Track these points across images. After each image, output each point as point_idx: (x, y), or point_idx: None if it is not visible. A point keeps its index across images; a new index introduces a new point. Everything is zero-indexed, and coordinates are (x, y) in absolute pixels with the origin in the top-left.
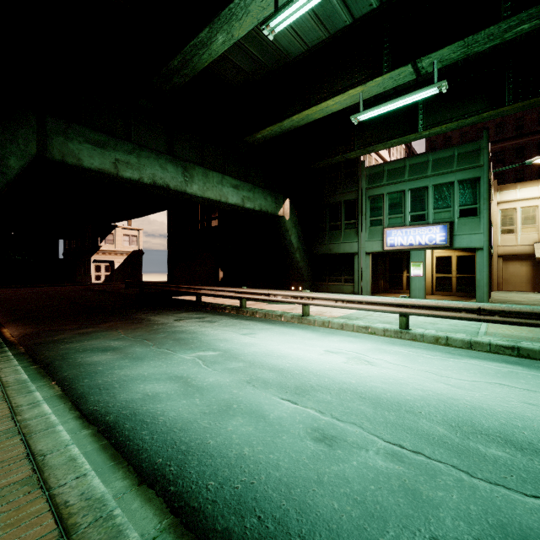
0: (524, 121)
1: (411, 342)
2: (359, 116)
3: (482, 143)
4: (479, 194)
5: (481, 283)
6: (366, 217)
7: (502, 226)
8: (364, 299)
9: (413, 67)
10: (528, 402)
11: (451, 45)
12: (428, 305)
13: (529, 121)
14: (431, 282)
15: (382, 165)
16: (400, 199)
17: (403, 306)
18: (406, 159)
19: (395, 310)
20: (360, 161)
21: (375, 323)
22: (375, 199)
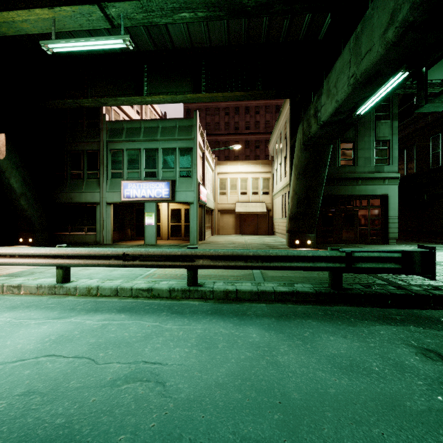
0: (239, 125)
1: (49, 299)
2: (49, 44)
3: (194, 122)
4: (192, 160)
5: (193, 230)
6: (108, 169)
7: (220, 190)
8: (15, 251)
9: (102, 12)
10: (36, 388)
11: (131, 2)
12: (81, 254)
13: (241, 126)
14: (167, 229)
15: (122, 122)
16: (137, 156)
17: (59, 257)
18: (141, 122)
19: (49, 262)
20: (102, 114)
21: (40, 278)
22: (116, 153)
